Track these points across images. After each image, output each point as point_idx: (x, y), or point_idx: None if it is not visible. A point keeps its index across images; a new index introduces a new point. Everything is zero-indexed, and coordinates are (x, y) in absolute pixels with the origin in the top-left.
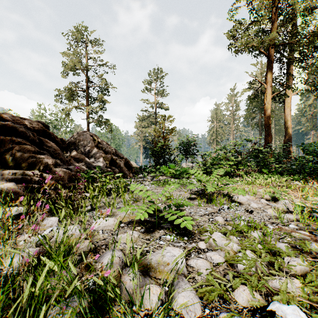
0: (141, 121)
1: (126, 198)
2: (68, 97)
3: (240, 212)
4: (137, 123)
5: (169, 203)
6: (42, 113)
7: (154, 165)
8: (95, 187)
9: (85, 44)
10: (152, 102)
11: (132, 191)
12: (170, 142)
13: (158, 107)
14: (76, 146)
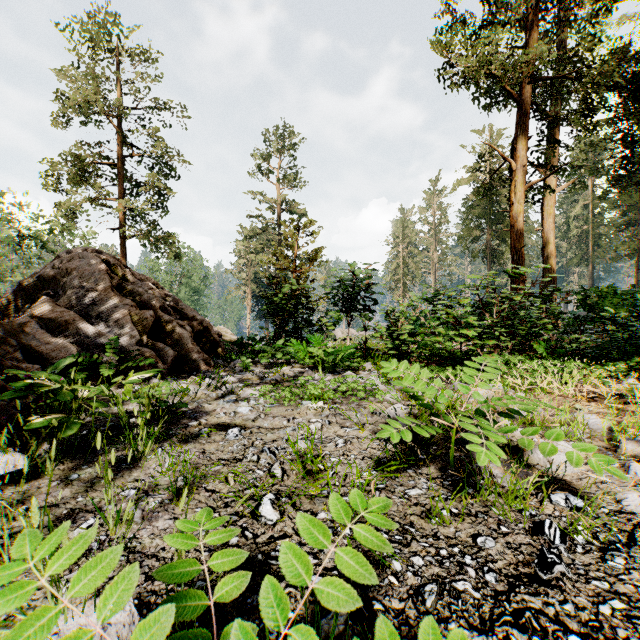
0: (248, 240)
1: (152, 471)
2: (72, 174)
3: (636, 570)
4: (240, 245)
5: (311, 505)
6: (11, 213)
7: (272, 336)
8: (70, 413)
9: (116, 57)
10: (272, 199)
11: (189, 429)
12: (311, 282)
13: (285, 209)
14: (60, 287)
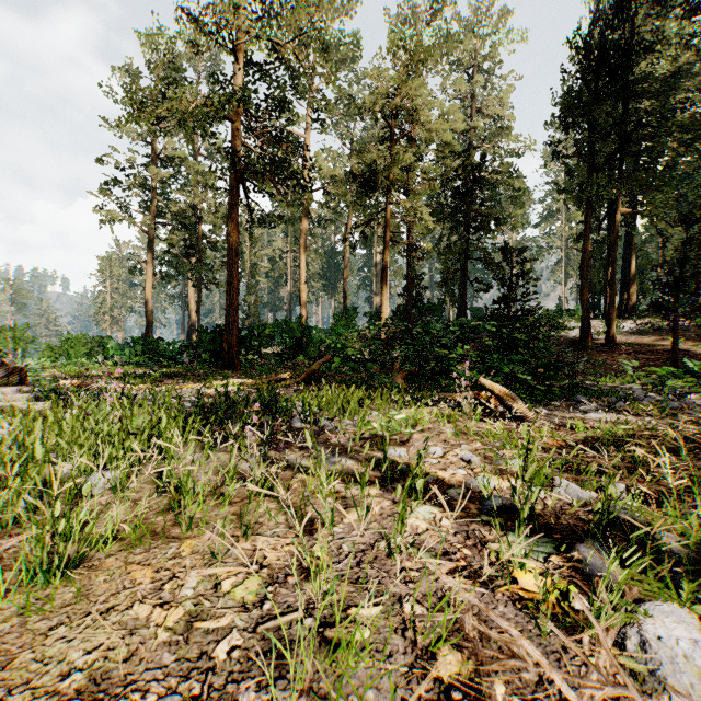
0: None
1: None
2: None
3: None
4: None
5: None
6: None
7: None
8: None
9: None
10: None
11: None
12: None
13: None
14: None
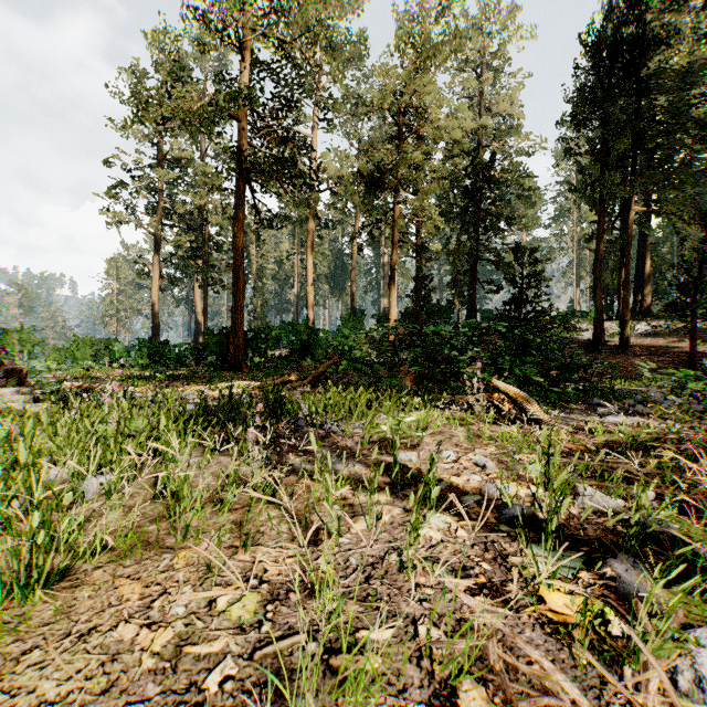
0: None
1: None
2: None
3: None
4: None
5: None
6: None
7: None
8: None
9: None
10: None
11: None
12: None
13: None
14: None
